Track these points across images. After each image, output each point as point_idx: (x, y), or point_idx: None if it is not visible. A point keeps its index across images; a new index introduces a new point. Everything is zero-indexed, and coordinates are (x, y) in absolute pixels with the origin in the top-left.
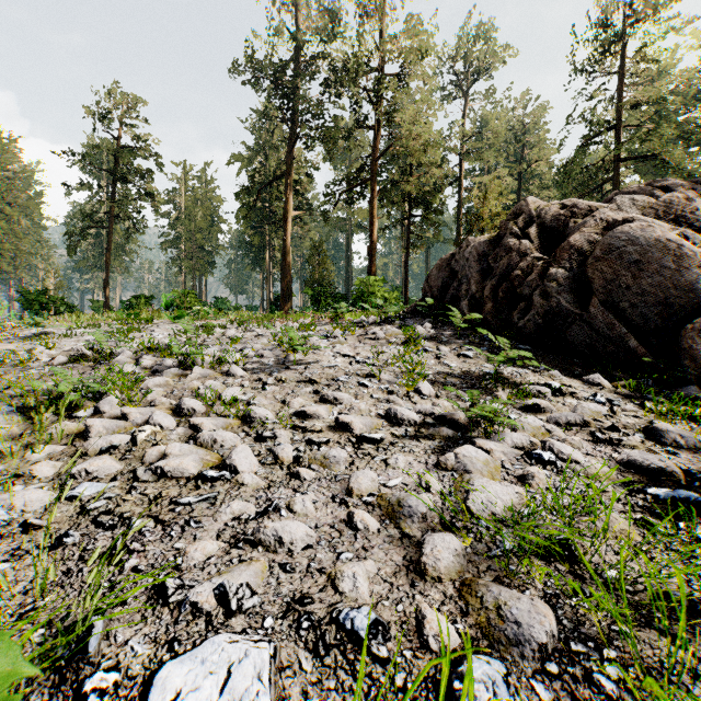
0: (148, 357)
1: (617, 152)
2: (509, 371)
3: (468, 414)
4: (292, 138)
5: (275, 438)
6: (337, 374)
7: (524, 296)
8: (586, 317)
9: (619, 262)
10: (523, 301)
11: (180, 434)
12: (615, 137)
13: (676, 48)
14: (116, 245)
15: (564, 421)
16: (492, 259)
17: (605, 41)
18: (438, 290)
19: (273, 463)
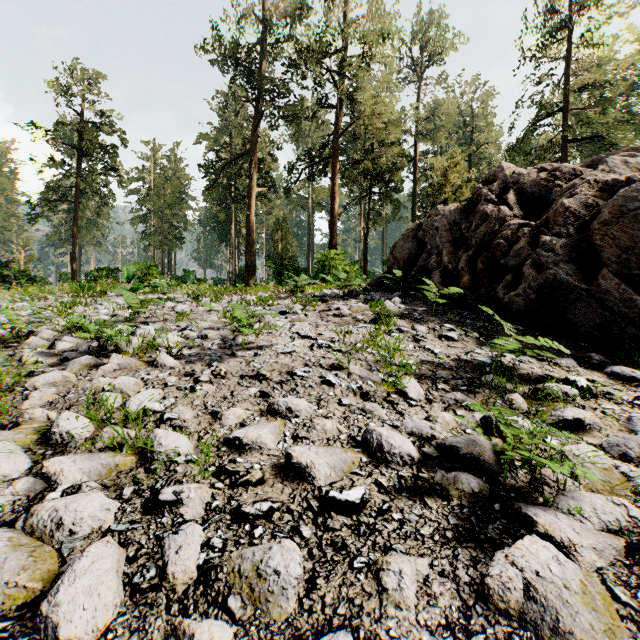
0: (69, 339)
1: (566, 133)
2: (509, 360)
3: (497, 449)
4: (256, 117)
5: (178, 505)
6: (294, 364)
7: (510, 267)
8: (593, 291)
9: (635, 226)
10: (509, 273)
11: (19, 492)
12: (563, 119)
13: (614, 41)
14: (88, 220)
15: (637, 453)
16: (465, 227)
17: (554, 28)
18: (405, 262)
19: (154, 587)
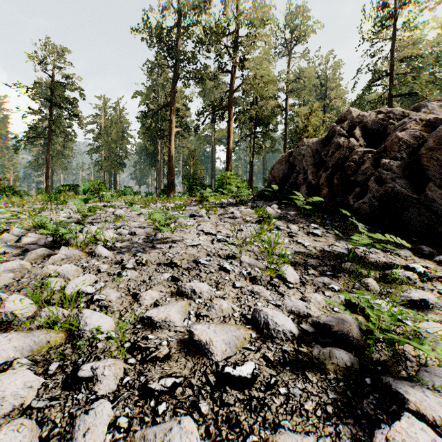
0: (32, 235)
1: (391, 91)
2: (361, 251)
3: (364, 327)
4: (175, 79)
5: (94, 381)
6: (199, 254)
7: (358, 182)
8: (422, 200)
9: None
10: (358, 187)
11: None
12: (389, 81)
13: (423, 28)
14: (58, 151)
15: None
16: (324, 154)
17: (382, 17)
18: (280, 179)
19: None
